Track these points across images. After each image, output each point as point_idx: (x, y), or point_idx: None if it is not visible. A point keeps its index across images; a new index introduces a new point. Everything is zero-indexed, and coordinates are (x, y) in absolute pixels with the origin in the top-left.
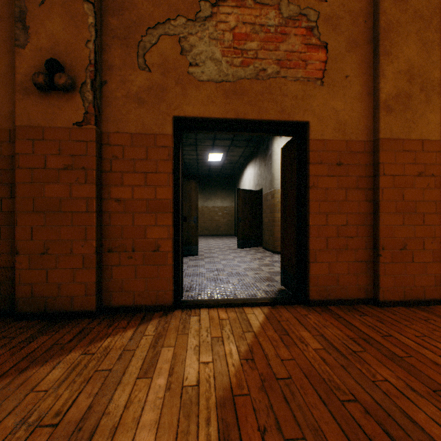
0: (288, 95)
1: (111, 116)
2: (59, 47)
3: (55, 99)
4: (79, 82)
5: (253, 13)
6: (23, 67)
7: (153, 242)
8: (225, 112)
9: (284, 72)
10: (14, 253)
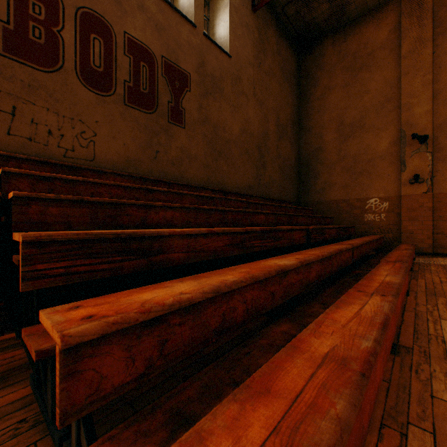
0: None
1: (436, 188)
2: (416, 169)
3: (415, 186)
4: (424, 179)
5: None
6: (403, 178)
7: None
8: None
9: None
10: (397, 233)
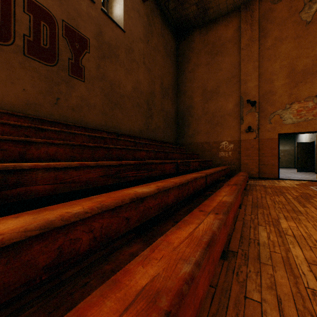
0: (316, 124)
1: (261, 135)
2: (250, 123)
3: (249, 133)
4: (254, 129)
5: (303, 104)
6: (242, 128)
7: (272, 163)
8: (294, 131)
9: (314, 118)
10: (239, 165)
